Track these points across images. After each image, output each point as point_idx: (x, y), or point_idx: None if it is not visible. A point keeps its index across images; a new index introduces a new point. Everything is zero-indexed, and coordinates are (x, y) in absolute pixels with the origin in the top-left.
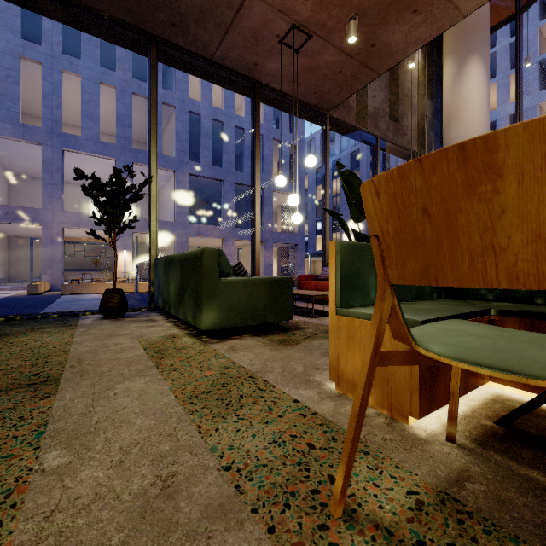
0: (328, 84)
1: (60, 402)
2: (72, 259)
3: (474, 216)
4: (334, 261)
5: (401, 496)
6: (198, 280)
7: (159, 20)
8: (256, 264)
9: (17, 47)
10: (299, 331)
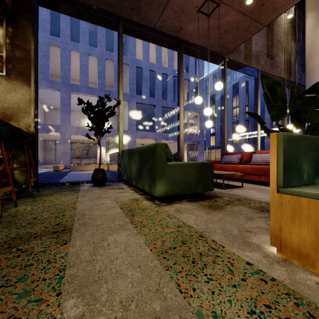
0: (228, 37)
1: (73, 248)
2: (75, 152)
3: None
4: (276, 149)
5: None
6: (153, 163)
7: (124, 6)
8: (180, 153)
9: (48, 40)
10: (218, 199)
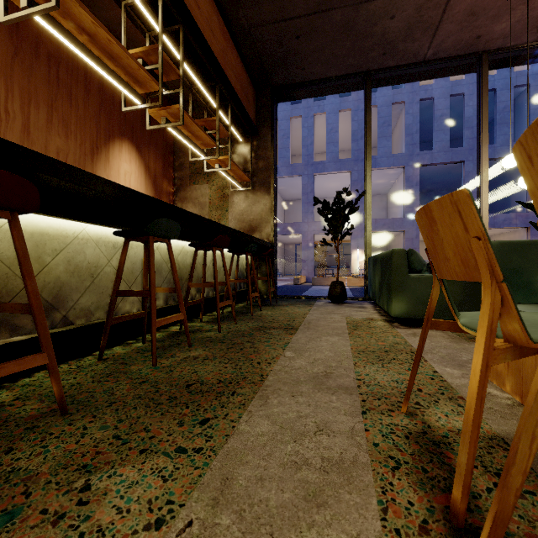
0: None
1: (296, 337)
2: (320, 258)
3: (437, 241)
4: None
5: (459, 425)
6: (389, 275)
7: (371, 58)
8: None
9: (288, 112)
10: None
